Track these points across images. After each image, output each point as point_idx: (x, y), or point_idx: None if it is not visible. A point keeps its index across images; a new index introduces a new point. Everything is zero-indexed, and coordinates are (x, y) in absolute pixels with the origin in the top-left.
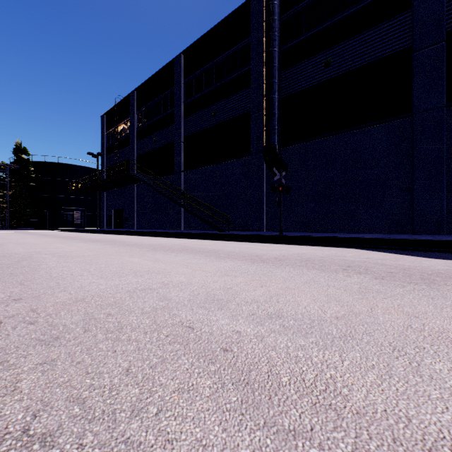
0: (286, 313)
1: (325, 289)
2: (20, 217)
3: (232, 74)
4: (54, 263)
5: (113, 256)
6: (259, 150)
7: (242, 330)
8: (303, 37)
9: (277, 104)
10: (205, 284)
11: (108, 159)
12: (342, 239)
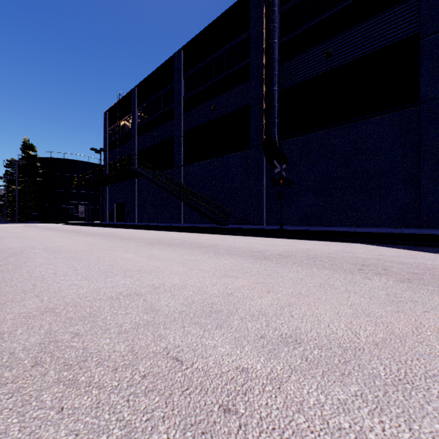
0: (305, 335)
1: (346, 297)
2: (27, 211)
3: (231, 68)
4: (42, 259)
5: (107, 251)
6: (259, 143)
7: (250, 367)
8: (303, 28)
9: (277, 97)
10: (202, 288)
11: (110, 154)
12: (347, 233)
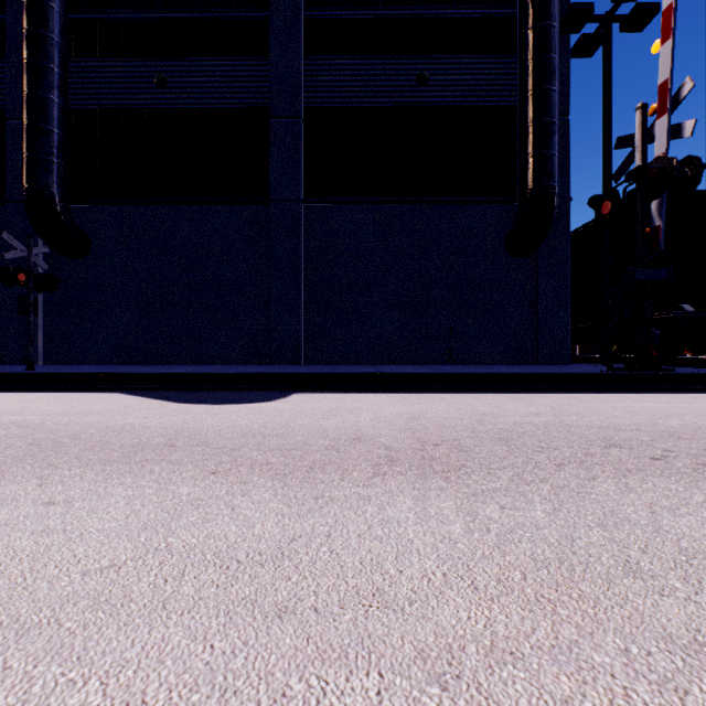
0: None
1: None
2: None
3: None
4: None
5: None
6: None
7: None
8: (120, 14)
9: (58, 115)
10: None
11: None
12: (121, 376)
